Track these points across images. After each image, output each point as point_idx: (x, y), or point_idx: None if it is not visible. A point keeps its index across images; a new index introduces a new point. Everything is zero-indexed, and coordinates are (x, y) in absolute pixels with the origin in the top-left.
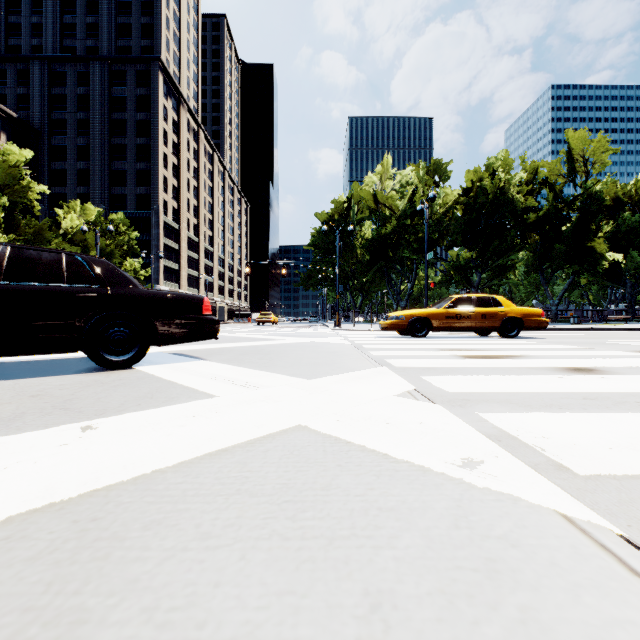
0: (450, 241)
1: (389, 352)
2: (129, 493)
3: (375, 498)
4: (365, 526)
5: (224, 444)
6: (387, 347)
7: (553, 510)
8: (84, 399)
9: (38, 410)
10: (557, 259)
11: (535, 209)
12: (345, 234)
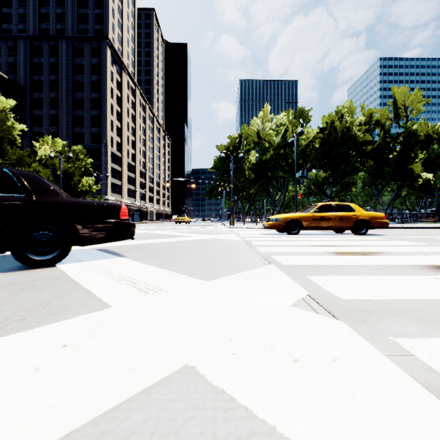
0: (311, 165)
1: (273, 248)
2: None
3: None
4: None
5: (66, 425)
6: (271, 243)
7: None
8: None
9: None
10: (386, 177)
11: (370, 142)
12: (237, 160)
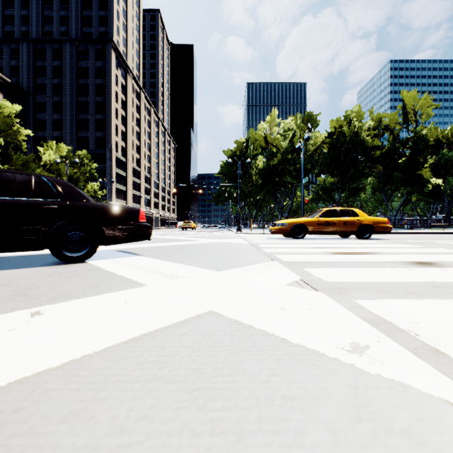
0: (319, 170)
1: (278, 250)
2: (56, 379)
3: (278, 385)
4: (271, 418)
5: (147, 329)
6: (276, 246)
7: (444, 399)
8: (42, 287)
9: (3, 297)
10: (395, 183)
11: (379, 147)
12: (244, 165)
